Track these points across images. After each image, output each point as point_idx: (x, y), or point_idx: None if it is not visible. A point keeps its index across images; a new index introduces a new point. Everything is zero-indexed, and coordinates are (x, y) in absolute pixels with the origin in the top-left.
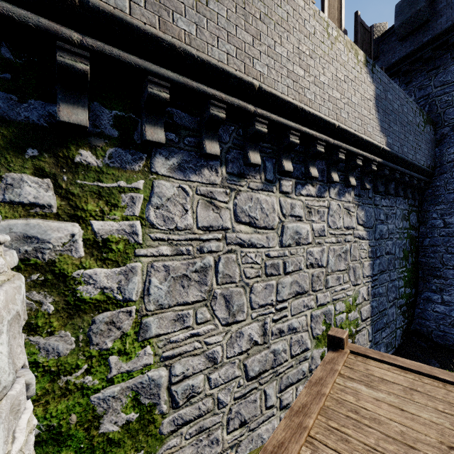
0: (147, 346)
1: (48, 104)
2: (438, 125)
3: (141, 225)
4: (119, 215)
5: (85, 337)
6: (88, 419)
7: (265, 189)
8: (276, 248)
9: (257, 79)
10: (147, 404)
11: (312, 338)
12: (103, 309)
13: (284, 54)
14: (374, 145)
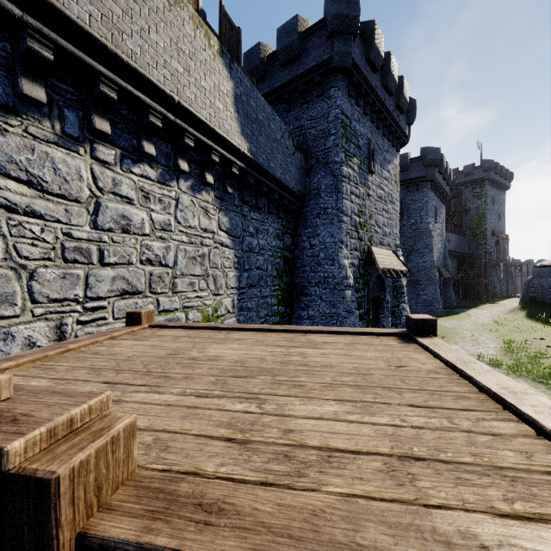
0: None
1: None
2: (308, 155)
3: None
4: None
5: None
6: None
7: (63, 145)
8: (85, 228)
9: None
10: None
11: None
12: None
13: None
14: (232, 145)
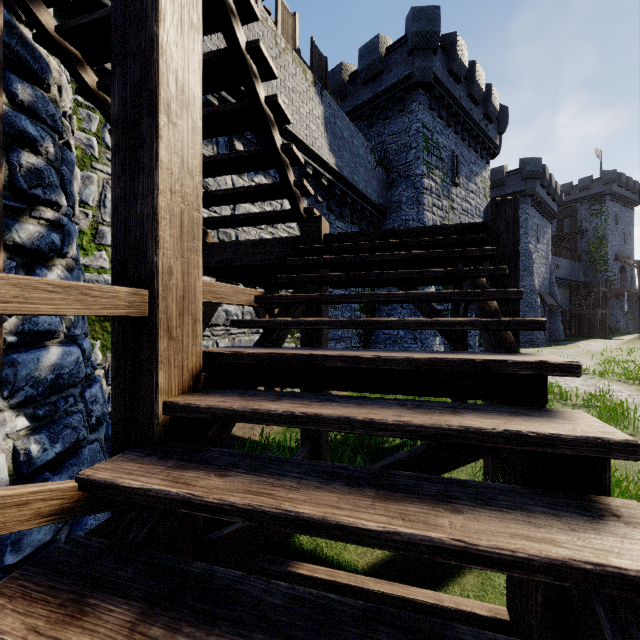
0: (103, 251)
1: None
2: (390, 170)
3: (98, 143)
4: (77, 125)
5: None
6: None
7: None
8: None
9: None
10: None
11: None
12: None
13: None
14: (322, 160)
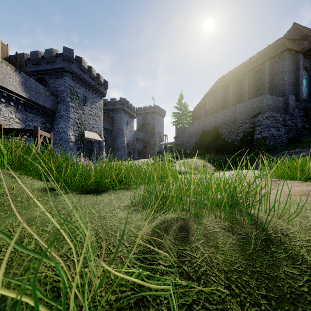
0: None
1: None
2: (58, 97)
3: None
4: None
5: None
6: None
7: None
8: None
9: None
10: None
11: None
12: None
13: None
14: (20, 95)
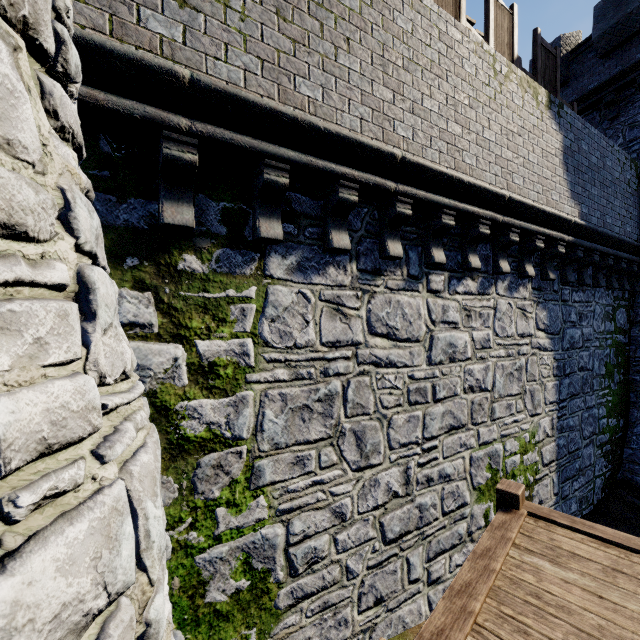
0: (260, 496)
1: (149, 202)
2: None
3: (253, 344)
4: (228, 332)
5: (189, 483)
6: (192, 585)
7: (408, 288)
8: (422, 367)
9: (399, 147)
10: (261, 570)
11: (472, 489)
12: (209, 449)
13: (434, 108)
14: (561, 219)
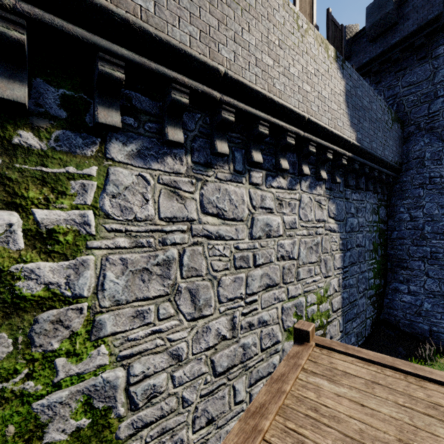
0: (101, 345)
1: None
2: (405, 123)
3: (94, 215)
4: (68, 203)
5: (25, 338)
6: (29, 429)
7: (234, 180)
8: (245, 240)
9: (223, 65)
10: (102, 408)
11: (283, 331)
12: (48, 307)
13: (252, 41)
14: (344, 140)
